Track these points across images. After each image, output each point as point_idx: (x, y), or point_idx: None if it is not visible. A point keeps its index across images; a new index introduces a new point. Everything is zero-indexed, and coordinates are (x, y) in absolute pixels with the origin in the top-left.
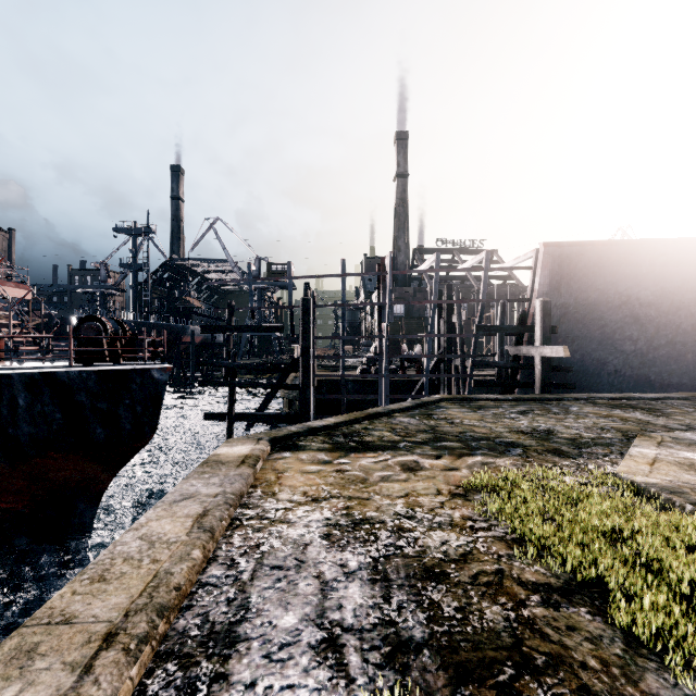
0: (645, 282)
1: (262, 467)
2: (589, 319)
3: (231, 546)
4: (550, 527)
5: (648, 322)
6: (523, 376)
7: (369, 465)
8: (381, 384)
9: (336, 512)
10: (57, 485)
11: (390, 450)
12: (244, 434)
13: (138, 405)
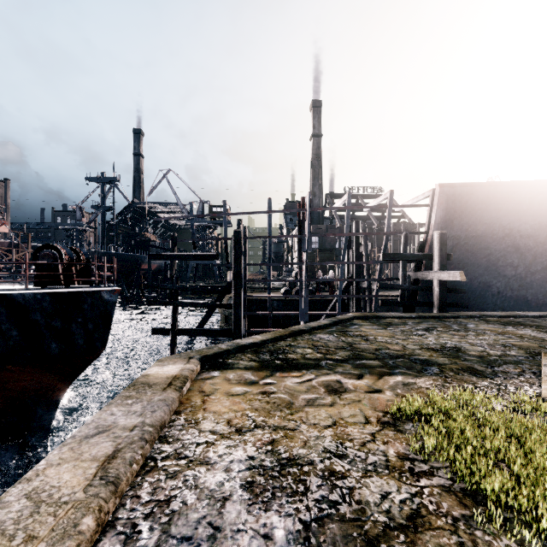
0: (525, 217)
1: (190, 388)
2: (477, 248)
3: (136, 502)
4: (508, 479)
5: (527, 251)
6: (421, 297)
7: (294, 387)
8: (301, 303)
9: (260, 448)
10: (16, 394)
11: (314, 369)
12: (188, 344)
13: (90, 322)
